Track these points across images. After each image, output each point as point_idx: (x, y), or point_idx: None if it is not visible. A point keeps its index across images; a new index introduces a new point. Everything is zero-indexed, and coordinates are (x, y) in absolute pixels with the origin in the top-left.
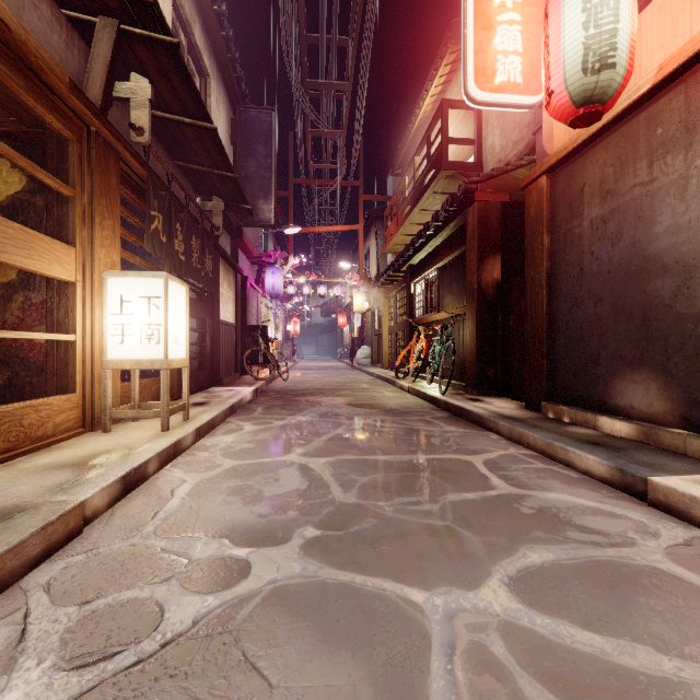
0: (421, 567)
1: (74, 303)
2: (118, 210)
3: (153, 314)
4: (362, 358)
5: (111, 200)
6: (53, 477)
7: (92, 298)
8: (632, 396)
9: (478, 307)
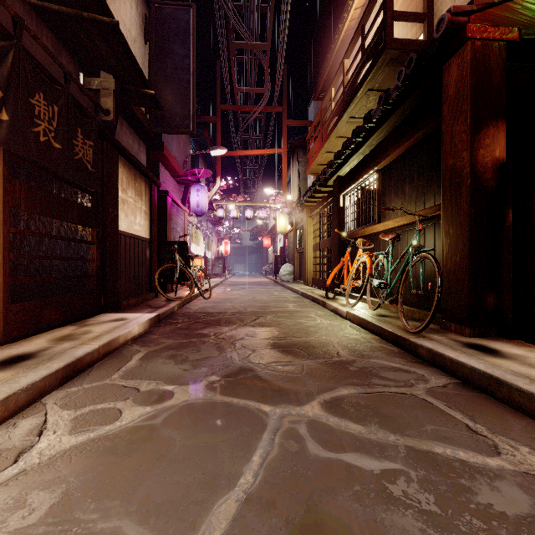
0: None
1: None
2: None
3: None
4: (285, 274)
5: None
6: None
7: None
8: None
9: (471, 202)
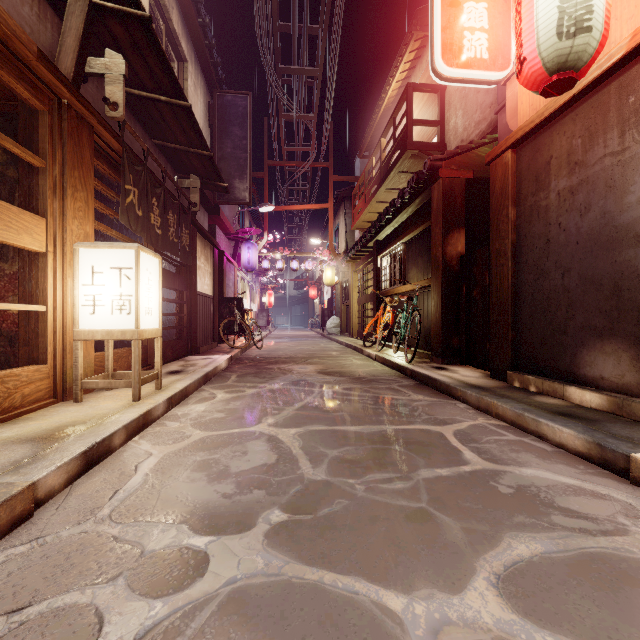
0: (397, 561)
1: (45, 274)
2: (92, 183)
3: (124, 285)
4: (332, 327)
5: (84, 173)
6: (9, 453)
7: (64, 268)
8: (602, 367)
9: (443, 279)
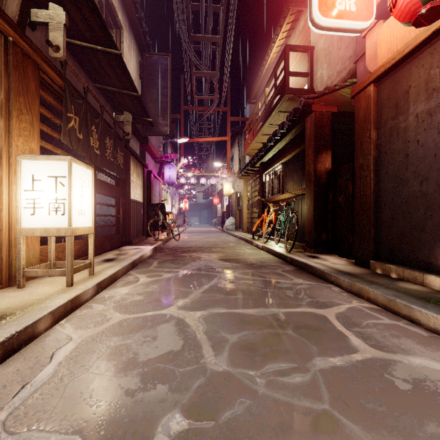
0: None
1: None
2: (37, 109)
3: (59, 190)
4: (229, 225)
5: (29, 100)
6: None
7: (9, 177)
8: None
9: (314, 189)
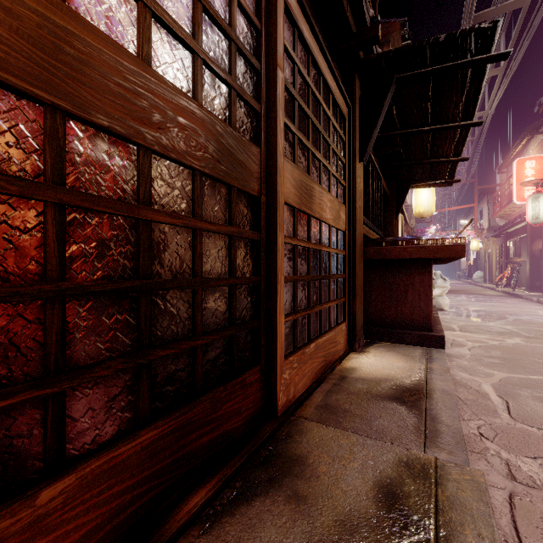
0: (485, 302)
1: None
2: None
3: None
4: (477, 278)
5: None
6: None
7: None
8: None
9: (530, 259)
